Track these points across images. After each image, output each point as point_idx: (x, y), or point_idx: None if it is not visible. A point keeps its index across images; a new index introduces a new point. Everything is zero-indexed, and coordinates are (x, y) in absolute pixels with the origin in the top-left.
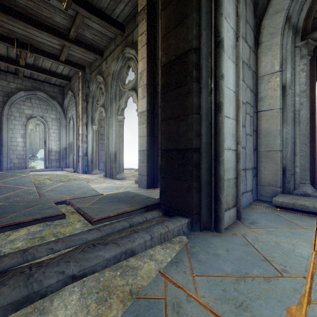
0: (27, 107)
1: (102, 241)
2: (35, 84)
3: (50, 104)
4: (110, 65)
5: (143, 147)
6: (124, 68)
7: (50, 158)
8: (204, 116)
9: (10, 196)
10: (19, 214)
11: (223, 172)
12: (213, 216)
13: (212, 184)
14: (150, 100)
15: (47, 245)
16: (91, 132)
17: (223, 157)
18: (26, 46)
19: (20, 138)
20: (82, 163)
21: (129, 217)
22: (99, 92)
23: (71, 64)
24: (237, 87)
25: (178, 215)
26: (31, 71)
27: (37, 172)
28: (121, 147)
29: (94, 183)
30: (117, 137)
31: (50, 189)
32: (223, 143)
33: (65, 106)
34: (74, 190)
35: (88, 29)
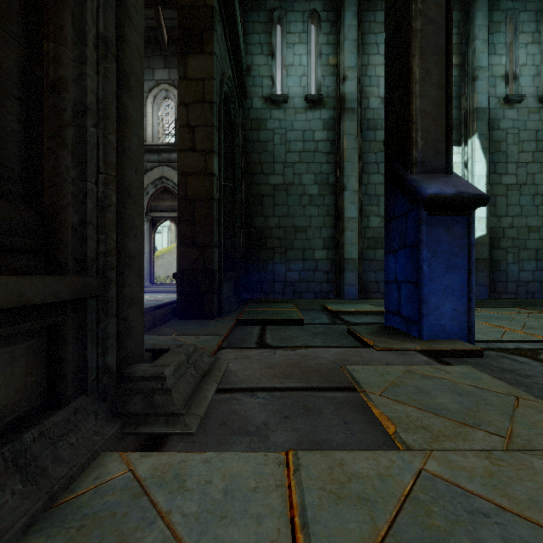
0: None
1: None
2: None
3: None
4: None
5: None
6: None
7: None
8: None
9: None
10: None
11: None
12: None
13: None
14: None
15: None
16: None
17: None
18: None
19: None
20: None
21: None
22: None
23: None
24: None
25: None
26: None
27: None
28: None
29: None
30: None
31: None
32: None
33: None
34: None
35: None
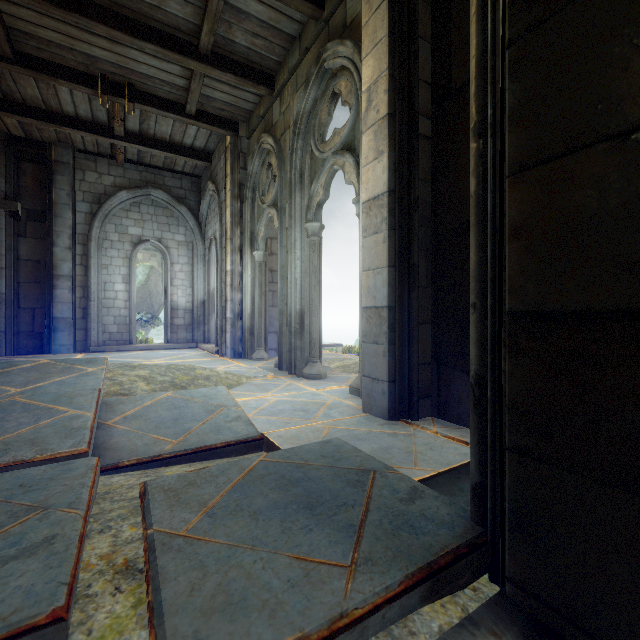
0: (133, 221)
1: None
2: (147, 176)
3: (174, 214)
4: (289, 103)
5: (378, 298)
6: (322, 101)
7: (175, 323)
8: None
9: (14, 441)
10: None
11: None
12: None
13: None
14: (397, 162)
15: None
16: (250, 265)
17: None
18: (120, 90)
19: (121, 284)
20: (233, 335)
21: None
22: (267, 175)
23: (209, 119)
24: None
25: None
26: (137, 145)
27: (149, 352)
28: (315, 299)
29: (250, 389)
30: (306, 276)
31: (134, 412)
32: None
33: (202, 215)
34: (190, 419)
35: (240, 22)
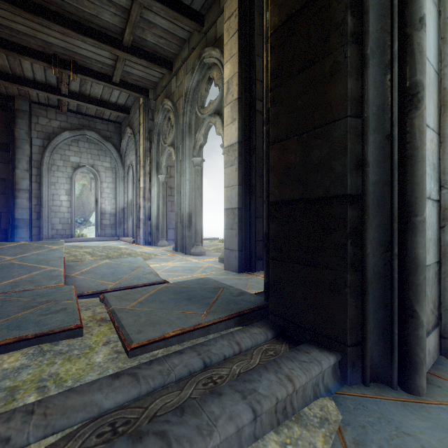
0: (73, 152)
1: (135, 416)
2: (83, 121)
3: (103, 148)
4: (182, 81)
5: (233, 203)
6: (203, 82)
7: (103, 223)
8: (372, 121)
9: (20, 281)
10: (2, 323)
11: (424, 250)
12: (396, 354)
13: (395, 278)
14: (243, 125)
15: (4, 424)
16: (156, 184)
17: (423, 215)
18: (67, 65)
19: (64, 196)
20: (144, 230)
21: (205, 337)
22: (167, 125)
23: (128, 86)
24: (439, 63)
25: (309, 343)
26: (77, 101)
27: (85, 242)
28: (198, 205)
29: (157, 260)
30: (192, 191)
31: (87, 270)
32: (423, 182)
33: (122, 149)
34: (122, 273)
35: (150, 29)
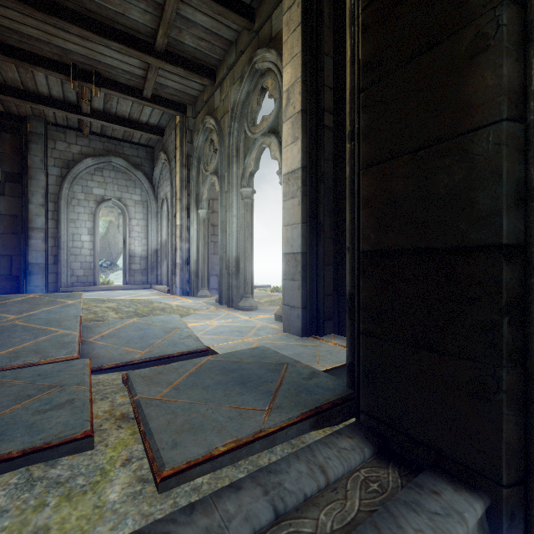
0: (97, 183)
1: None
2: (109, 146)
3: (132, 178)
4: (227, 93)
5: (294, 246)
6: (254, 93)
7: (132, 268)
8: None
9: (21, 351)
10: None
11: None
12: None
13: None
14: (309, 146)
15: None
16: (195, 221)
17: None
18: (88, 77)
19: (86, 236)
20: (181, 277)
21: (270, 450)
22: (210, 149)
23: (162, 102)
24: None
25: (433, 471)
26: (101, 121)
27: (111, 292)
28: (248, 247)
29: (197, 317)
30: (241, 230)
31: (108, 333)
32: None
33: (155, 179)
34: (153, 337)
35: (189, 29)
